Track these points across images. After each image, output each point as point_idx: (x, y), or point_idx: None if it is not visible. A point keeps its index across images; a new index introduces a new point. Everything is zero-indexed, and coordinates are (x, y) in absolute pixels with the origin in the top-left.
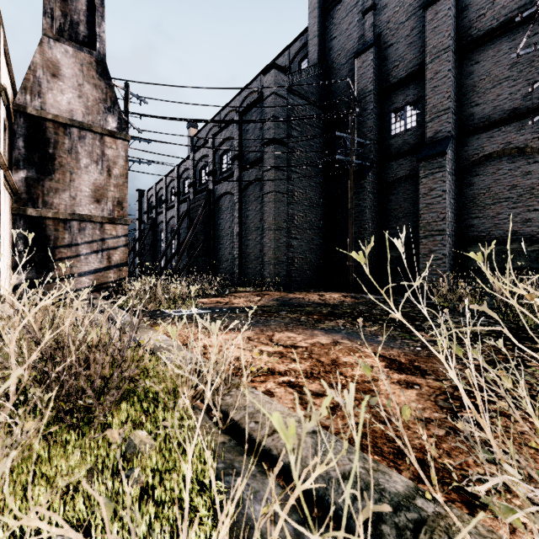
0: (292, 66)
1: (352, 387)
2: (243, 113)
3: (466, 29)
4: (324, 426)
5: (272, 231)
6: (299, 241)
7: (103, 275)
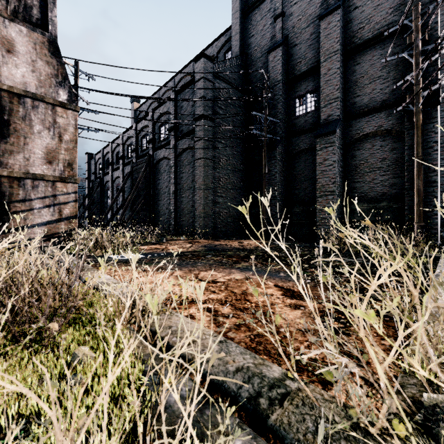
0: (219, 56)
1: (203, 285)
2: (178, 92)
3: (351, 38)
4: (230, 338)
5: (202, 190)
6: (224, 198)
7: (54, 227)
